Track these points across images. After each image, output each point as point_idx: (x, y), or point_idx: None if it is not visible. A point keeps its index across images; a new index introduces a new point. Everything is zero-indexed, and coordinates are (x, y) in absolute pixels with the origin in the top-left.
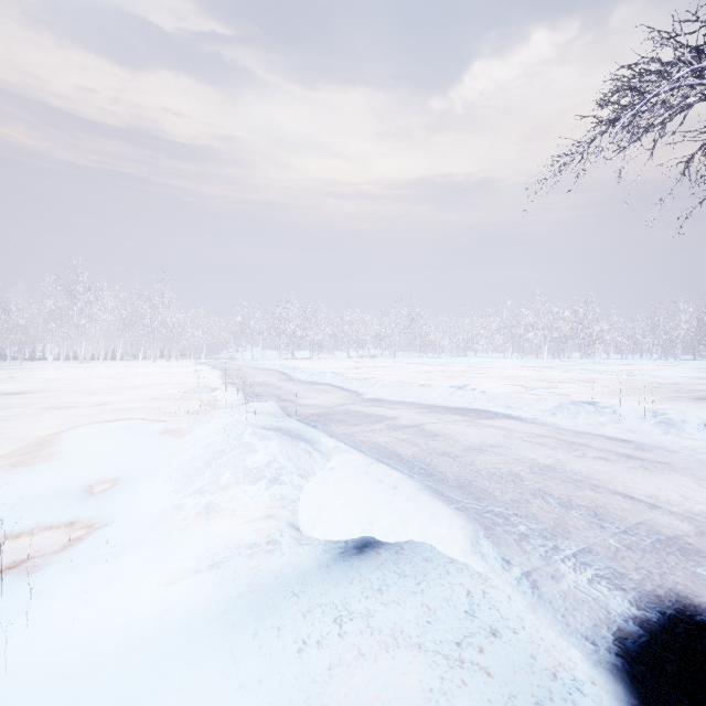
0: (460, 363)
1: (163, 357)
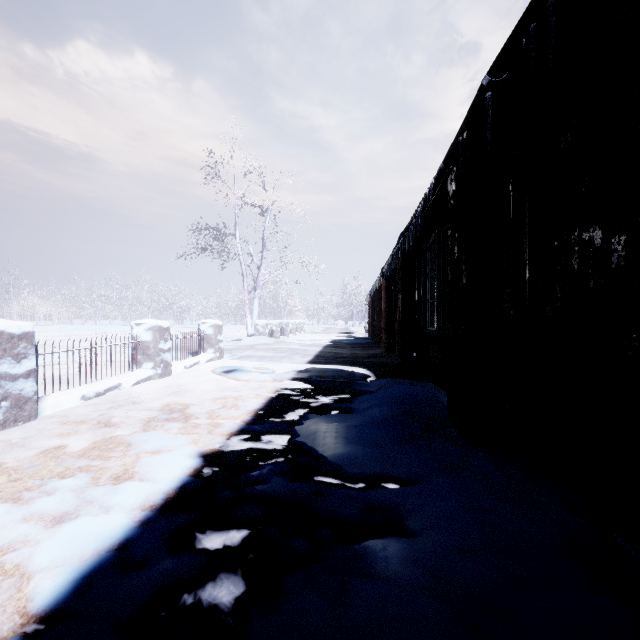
0: (84, 329)
1: None
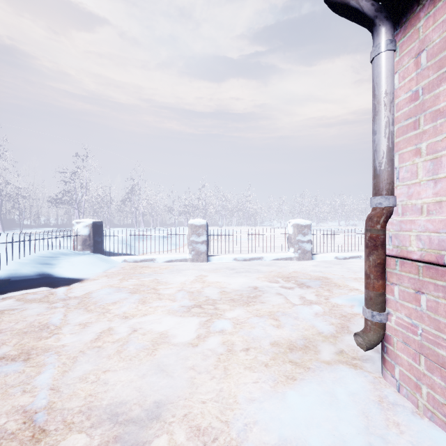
0: None
1: (238, 225)
